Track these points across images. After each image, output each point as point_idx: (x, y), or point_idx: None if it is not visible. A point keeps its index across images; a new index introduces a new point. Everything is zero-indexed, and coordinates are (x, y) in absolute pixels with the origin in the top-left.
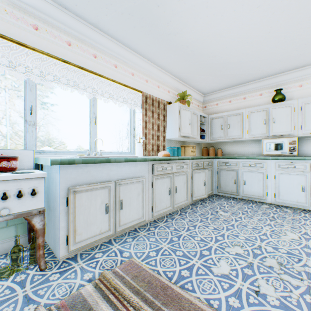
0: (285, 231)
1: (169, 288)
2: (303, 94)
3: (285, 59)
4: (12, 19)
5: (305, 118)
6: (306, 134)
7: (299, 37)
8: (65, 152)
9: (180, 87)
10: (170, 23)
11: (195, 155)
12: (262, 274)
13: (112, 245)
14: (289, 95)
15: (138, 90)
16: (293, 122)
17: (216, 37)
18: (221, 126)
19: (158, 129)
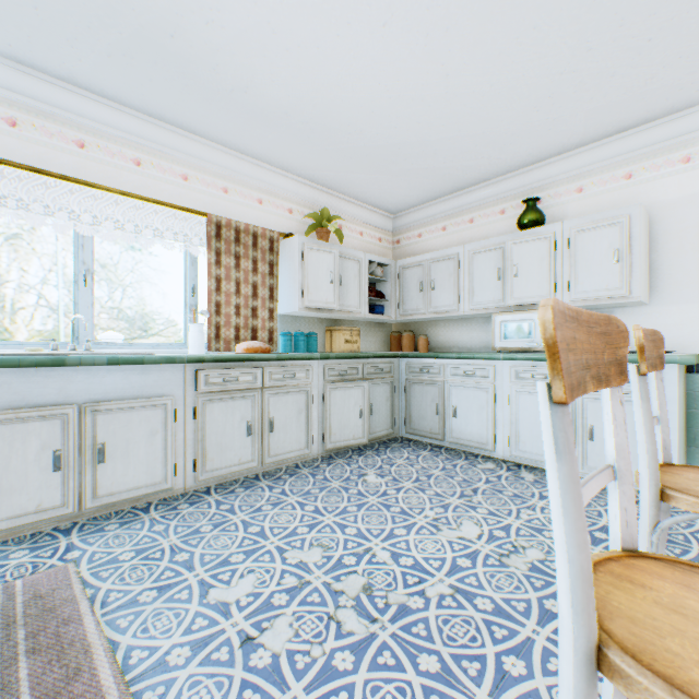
0: (464, 520)
1: (75, 623)
2: (585, 209)
3: (526, 131)
4: None
5: (577, 266)
6: (578, 301)
7: (523, 82)
8: (8, 345)
9: (323, 200)
10: (218, 68)
11: (359, 350)
12: (304, 605)
13: (67, 535)
14: (558, 212)
15: (195, 210)
16: (553, 274)
17: (337, 92)
18: (420, 284)
19: (255, 293)
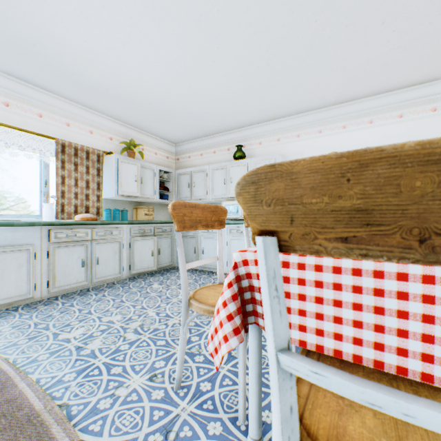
0: None
1: None
2: (262, 153)
3: (233, 114)
4: None
5: None
6: None
7: (226, 94)
8: None
9: (132, 134)
10: (64, 63)
11: (153, 219)
12: (109, 334)
13: None
14: (252, 153)
15: (47, 136)
16: None
17: (134, 84)
18: (188, 184)
19: (88, 185)
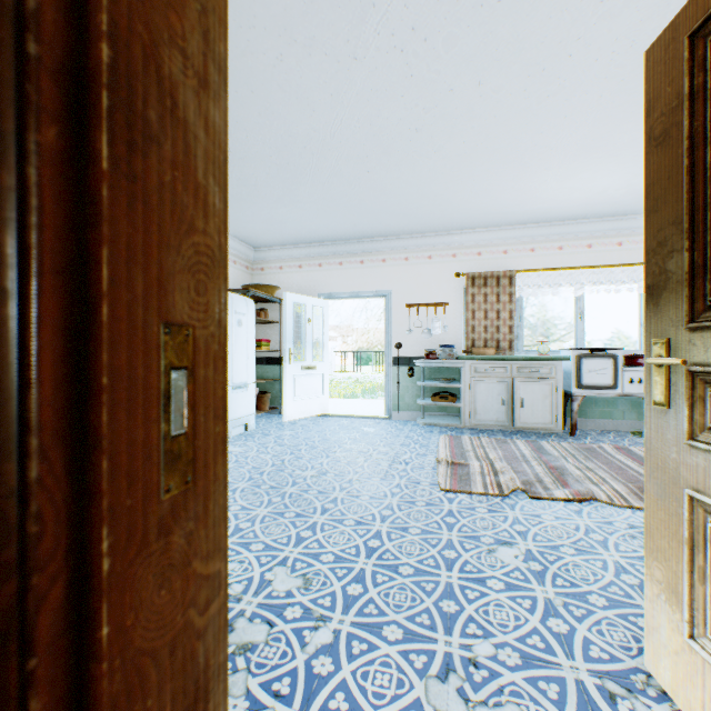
0: None
1: None
2: None
3: None
4: (632, 246)
5: None
6: None
7: None
8: None
9: None
10: None
11: None
12: None
13: None
14: None
15: None
16: None
17: None
18: None
19: None
